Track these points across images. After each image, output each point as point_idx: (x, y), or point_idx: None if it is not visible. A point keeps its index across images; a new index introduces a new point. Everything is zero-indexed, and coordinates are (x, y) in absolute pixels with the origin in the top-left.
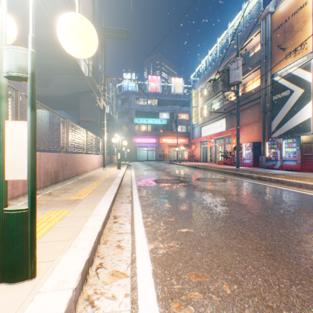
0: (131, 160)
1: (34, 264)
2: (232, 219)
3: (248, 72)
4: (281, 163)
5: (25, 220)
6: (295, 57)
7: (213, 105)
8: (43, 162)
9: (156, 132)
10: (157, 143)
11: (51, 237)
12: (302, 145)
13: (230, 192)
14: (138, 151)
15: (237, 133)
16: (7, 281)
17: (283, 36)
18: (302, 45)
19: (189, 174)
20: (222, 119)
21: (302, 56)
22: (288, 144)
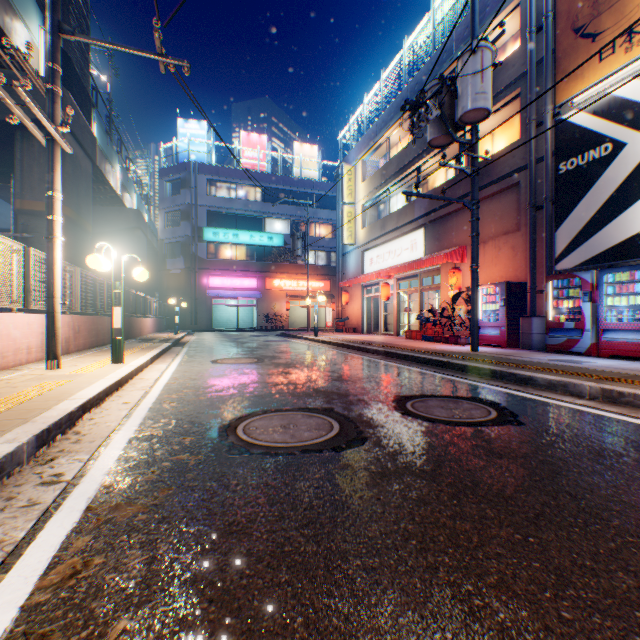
0: (197, 328)
1: None
2: None
3: None
4: (598, 337)
5: None
6: (631, 53)
7: (392, 200)
8: None
9: (259, 263)
10: (261, 289)
11: None
12: None
13: None
14: (216, 307)
15: (475, 256)
16: None
17: (594, 1)
18: None
19: (354, 376)
20: (416, 230)
21: None
22: (616, 286)
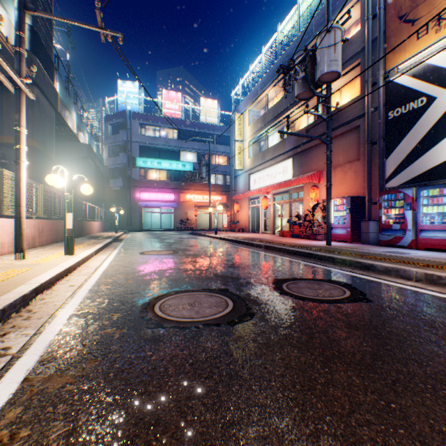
0: (131, 229)
1: None
2: None
3: None
4: (417, 235)
5: None
6: (440, 33)
7: (269, 138)
8: None
9: (176, 183)
10: (177, 201)
11: None
12: None
13: None
14: (145, 214)
15: (329, 177)
16: None
17: None
18: None
19: (243, 264)
20: (286, 159)
21: None
22: (430, 199)
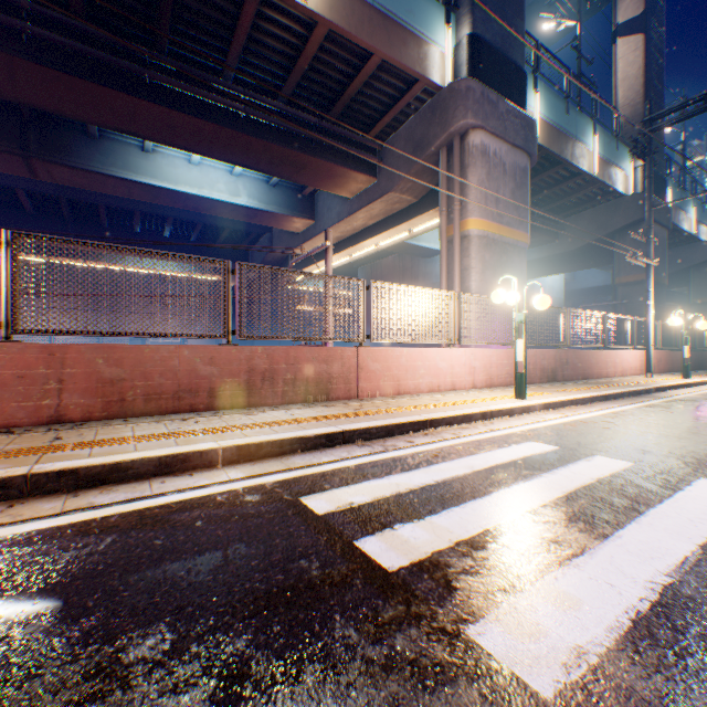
0: None
1: (525, 394)
2: None
3: None
4: None
5: (522, 377)
6: None
7: None
8: (538, 358)
9: None
10: None
11: (534, 397)
12: None
13: None
14: None
15: None
16: (516, 398)
17: None
18: None
19: None
20: None
21: None
22: None
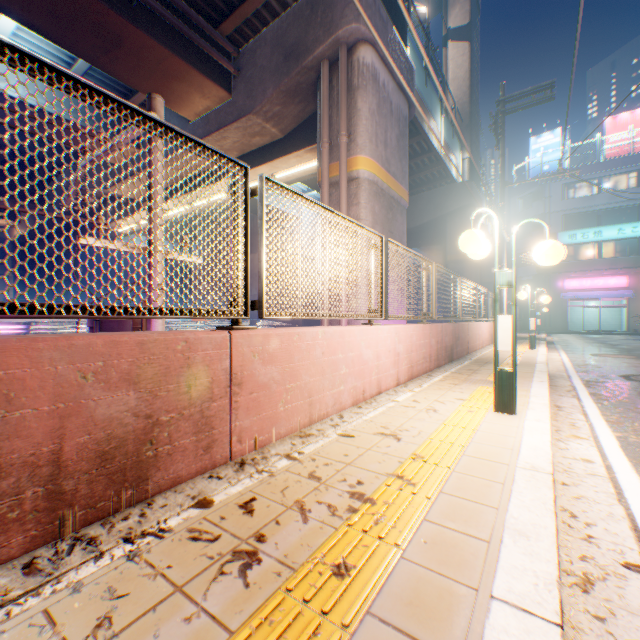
0: (548, 330)
1: (515, 405)
2: None
3: None
4: None
5: (510, 376)
6: None
7: None
8: (443, 335)
9: (629, 258)
10: (633, 287)
11: None
12: None
13: None
14: (569, 309)
15: None
16: (499, 412)
17: None
18: None
19: None
20: None
21: None
22: None
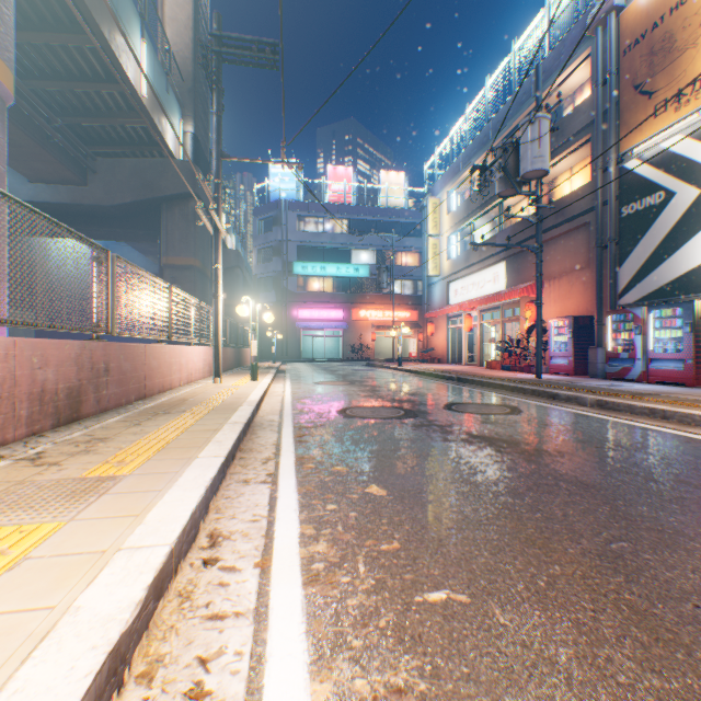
0: (287, 358)
1: None
2: (580, 546)
3: (561, 151)
4: (646, 365)
5: None
6: (679, 113)
7: (476, 232)
8: (28, 364)
9: (345, 294)
10: (347, 320)
11: None
12: (699, 322)
13: (540, 446)
14: (304, 338)
15: (538, 294)
16: None
17: (649, 62)
18: (696, 82)
19: (423, 393)
20: (498, 263)
21: (696, 108)
22: (662, 321)
